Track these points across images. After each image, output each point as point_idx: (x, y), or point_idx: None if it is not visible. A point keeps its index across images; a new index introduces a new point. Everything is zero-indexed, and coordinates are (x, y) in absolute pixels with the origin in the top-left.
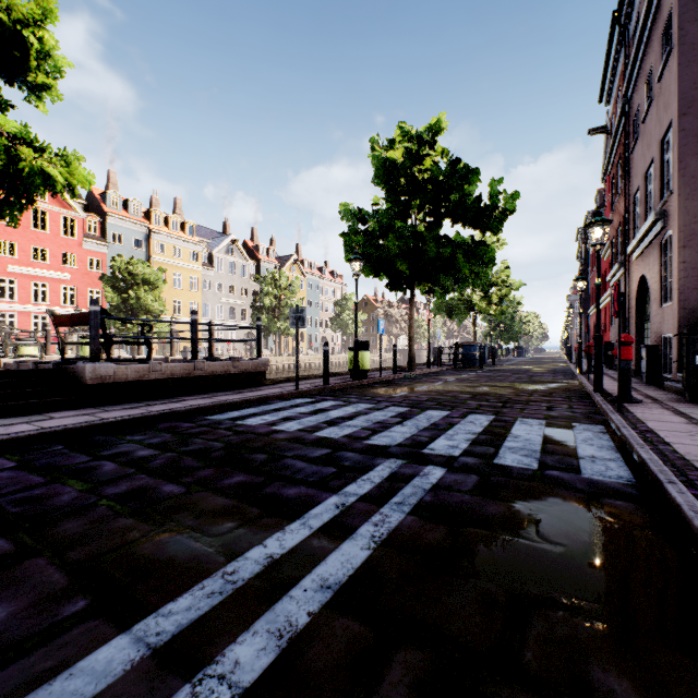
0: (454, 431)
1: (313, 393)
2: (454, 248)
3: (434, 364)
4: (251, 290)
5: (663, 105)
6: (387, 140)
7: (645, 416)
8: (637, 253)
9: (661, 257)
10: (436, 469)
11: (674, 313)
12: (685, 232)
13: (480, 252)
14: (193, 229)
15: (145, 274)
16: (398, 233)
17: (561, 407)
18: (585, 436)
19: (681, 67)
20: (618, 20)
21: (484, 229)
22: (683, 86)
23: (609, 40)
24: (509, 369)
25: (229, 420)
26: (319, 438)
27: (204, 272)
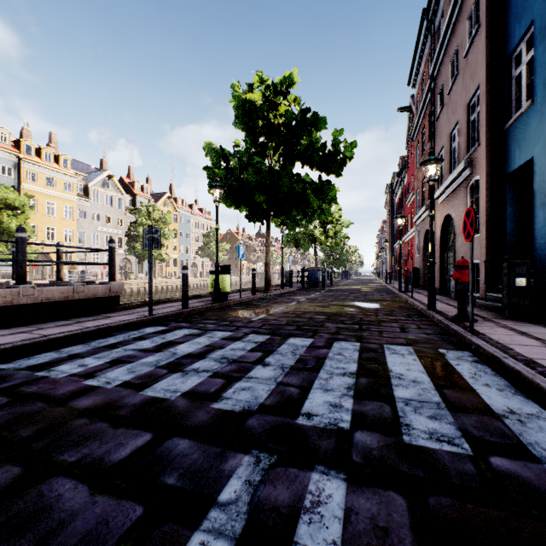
0: (326, 371)
1: (169, 318)
2: (305, 184)
3: (286, 285)
4: (127, 221)
5: (470, 75)
6: (247, 84)
7: (499, 338)
8: (443, 197)
9: (467, 199)
10: (330, 479)
11: (482, 243)
12: (491, 177)
13: (326, 190)
14: (68, 162)
15: (9, 199)
16: (257, 168)
17: (411, 327)
18: (468, 370)
19: (488, 40)
20: (427, 15)
21: (329, 171)
22: (490, 56)
23: (418, 34)
24: (345, 289)
25: (28, 370)
26: (144, 404)
27: (79, 202)
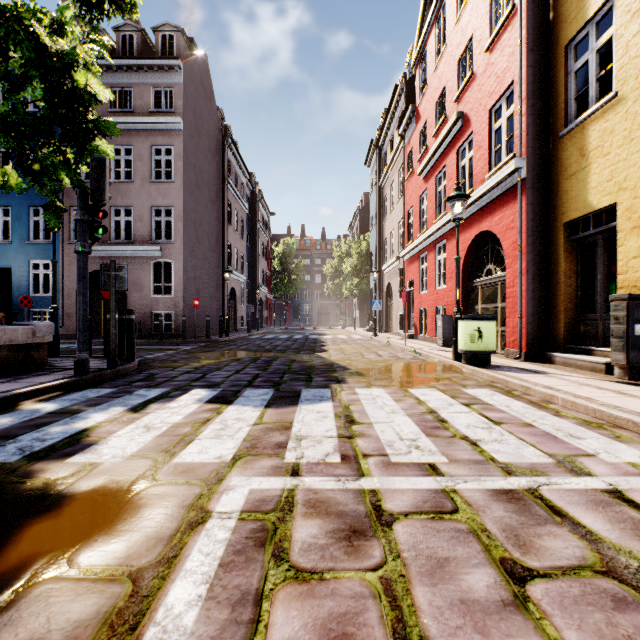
0: None
1: None
2: None
3: None
4: None
5: None
6: None
7: None
8: None
9: None
10: None
11: None
12: None
13: None
14: None
15: None
16: None
17: None
18: None
19: None
20: None
21: None
22: None
23: None
24: None
25: None
26: None
27: None
